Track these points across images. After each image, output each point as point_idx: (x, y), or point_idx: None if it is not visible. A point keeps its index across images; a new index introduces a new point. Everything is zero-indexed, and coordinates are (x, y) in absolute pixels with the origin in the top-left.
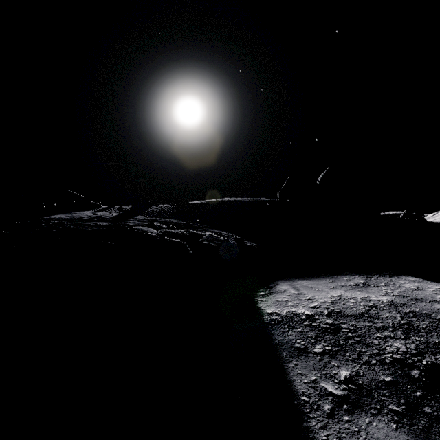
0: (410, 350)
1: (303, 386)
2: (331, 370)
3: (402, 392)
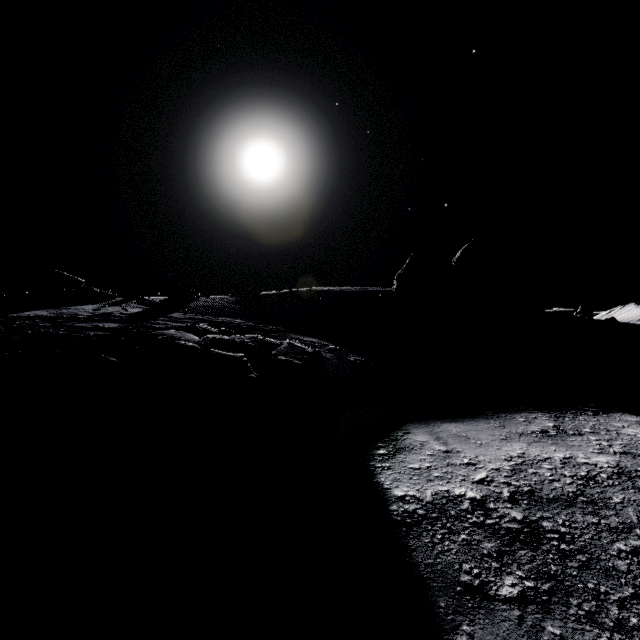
0: None
1: None
2: None
3: None
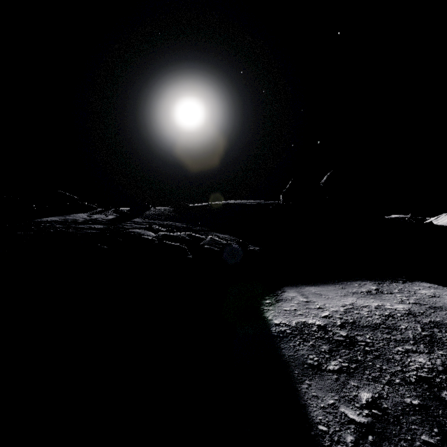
0: (437, 367)
1: (320, 411)
2: (350, 391)
3: (434, 419)
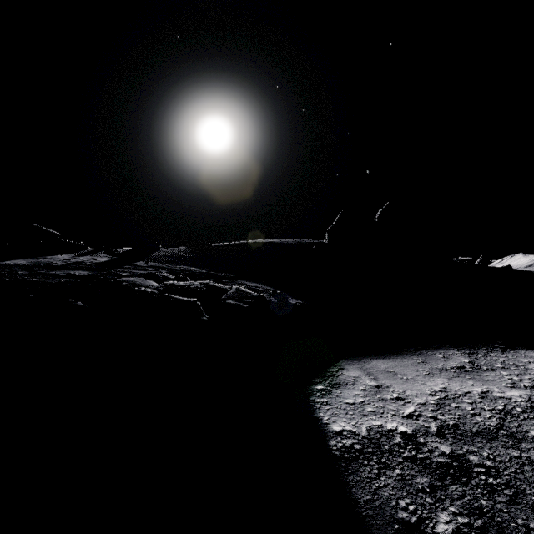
0: None
1: None
2: None
3: None
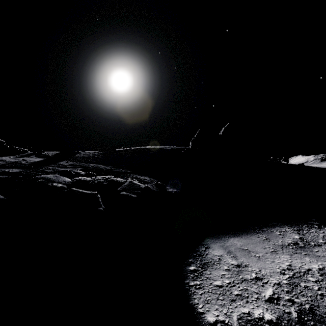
0: None
1: None
2: None
3: None
